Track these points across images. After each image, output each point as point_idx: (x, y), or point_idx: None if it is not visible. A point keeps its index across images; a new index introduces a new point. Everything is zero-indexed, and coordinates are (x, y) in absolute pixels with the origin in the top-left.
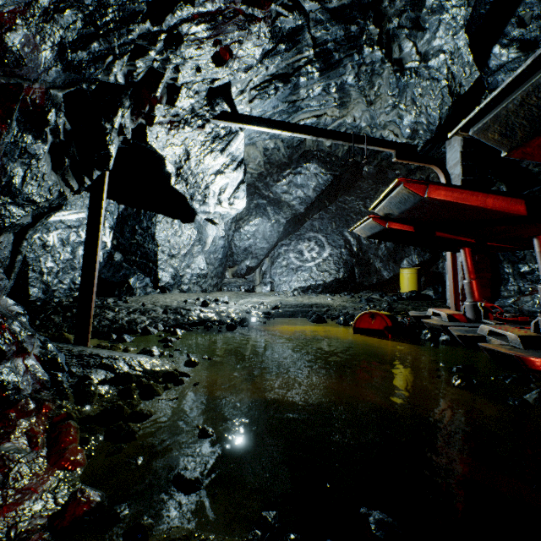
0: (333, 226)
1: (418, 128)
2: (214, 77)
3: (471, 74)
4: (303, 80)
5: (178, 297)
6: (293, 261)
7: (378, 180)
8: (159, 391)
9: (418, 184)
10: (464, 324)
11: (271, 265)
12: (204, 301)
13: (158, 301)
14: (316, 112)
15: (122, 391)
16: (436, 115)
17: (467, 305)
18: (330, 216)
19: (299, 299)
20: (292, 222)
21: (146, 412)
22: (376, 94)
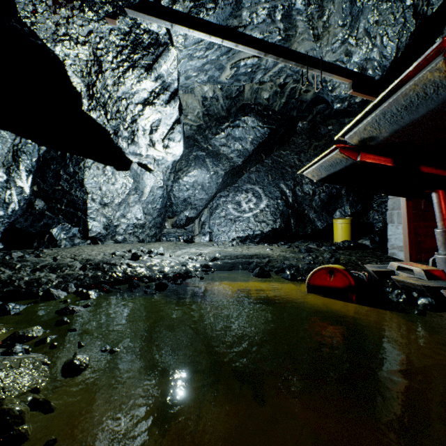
0: (269, 178)
1: (367, 66)
2: None
3: None
4: None
5: (108, 249)
6: (231, 212)
7: (311, 135)
8: None
9: None
10: None
11: (210, 216)
12: (134, 253)
13: (81, 254)
14: None
15: None
16: (394, 45)
17: (442, 258)
18: (267, 169)
19: (238, 250)
20: (230, 174)
21: None
22: (325, 25)
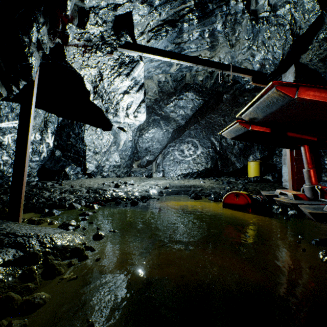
0: (203, 133)
1: (265, 63)
2: (116, 2)
3: (309, 19)
4: (185, 26)
5: (99, 181)
6: (177, 157)
7: (233, 104)
8: (61, 270)
9: (289, 87)
10: (308, 202)
11: (163, 159)
12: (116, 183)
13: (84, 183)
14: (194, 53)
15: (22, 274)
16: (280, 52)
17: (307, 187)
18: (202, 127)
19: (182, 182)
20: (176, 131)
21: (38, 301)
22: (236, 39)
